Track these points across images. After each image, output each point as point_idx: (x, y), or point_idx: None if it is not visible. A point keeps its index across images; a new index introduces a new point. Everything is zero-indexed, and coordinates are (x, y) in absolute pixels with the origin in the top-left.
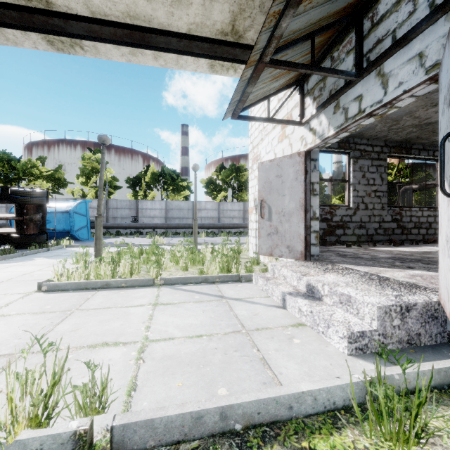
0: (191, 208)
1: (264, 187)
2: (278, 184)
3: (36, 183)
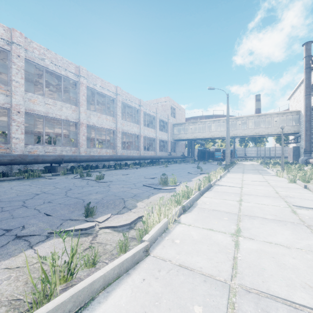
0: (268, 150)
1: (289, 151)
2: (291, 151)
3: (209, 143)
